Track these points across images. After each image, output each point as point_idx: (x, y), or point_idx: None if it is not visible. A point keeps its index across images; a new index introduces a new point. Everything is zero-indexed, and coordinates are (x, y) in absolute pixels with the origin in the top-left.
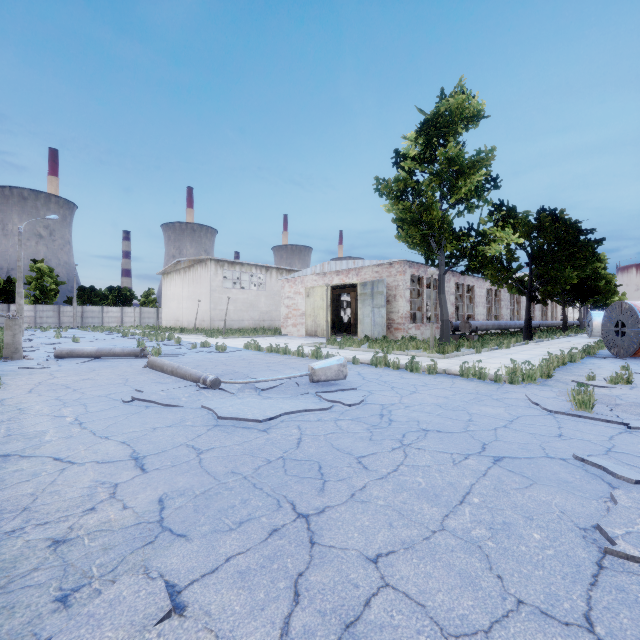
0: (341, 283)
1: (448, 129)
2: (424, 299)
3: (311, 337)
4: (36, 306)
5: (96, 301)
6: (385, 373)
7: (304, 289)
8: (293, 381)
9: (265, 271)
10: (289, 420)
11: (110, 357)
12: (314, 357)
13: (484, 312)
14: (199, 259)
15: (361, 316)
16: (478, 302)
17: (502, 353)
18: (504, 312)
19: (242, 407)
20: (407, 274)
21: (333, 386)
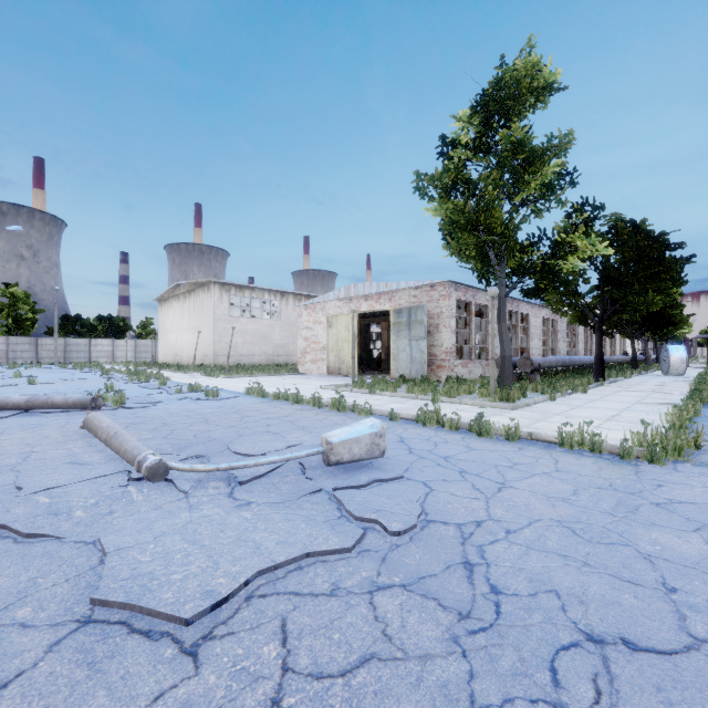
0: (370, 310)
1: (514, 102)
2: (472, 330)
3: (334, 376)
4: (8, 338)
5: (82, 332)
6: (440, 438)
7: (325, 318)
8: (296, 462)
9: (280, 297)
10: (266, 593)
11: (46, 409)
12: (335, 408)
13: (540, 346)
14: (201, 282)
15: (395, 350)
16: (533, 334)
17: (583, 400)
18: (561, 346)
19: (175, 546)
20: (452, 298)
21: (363, 472)
